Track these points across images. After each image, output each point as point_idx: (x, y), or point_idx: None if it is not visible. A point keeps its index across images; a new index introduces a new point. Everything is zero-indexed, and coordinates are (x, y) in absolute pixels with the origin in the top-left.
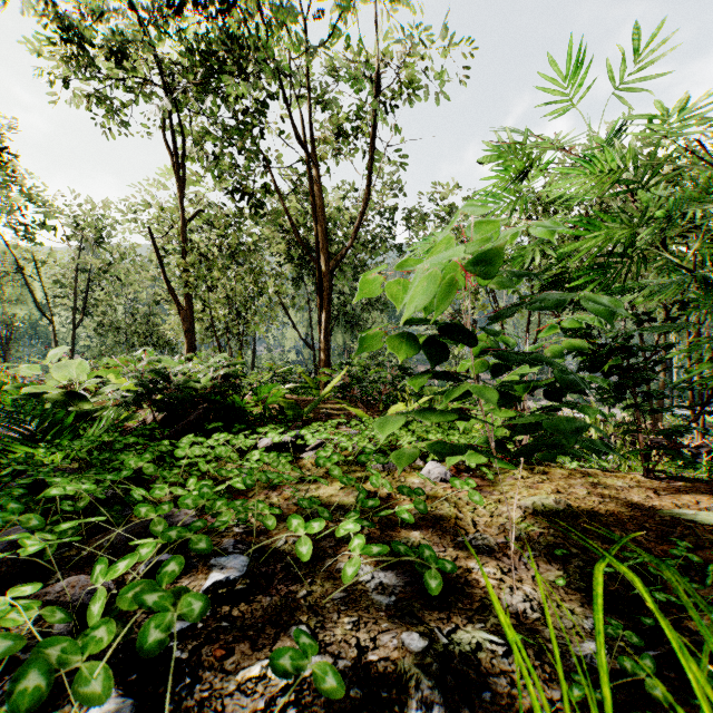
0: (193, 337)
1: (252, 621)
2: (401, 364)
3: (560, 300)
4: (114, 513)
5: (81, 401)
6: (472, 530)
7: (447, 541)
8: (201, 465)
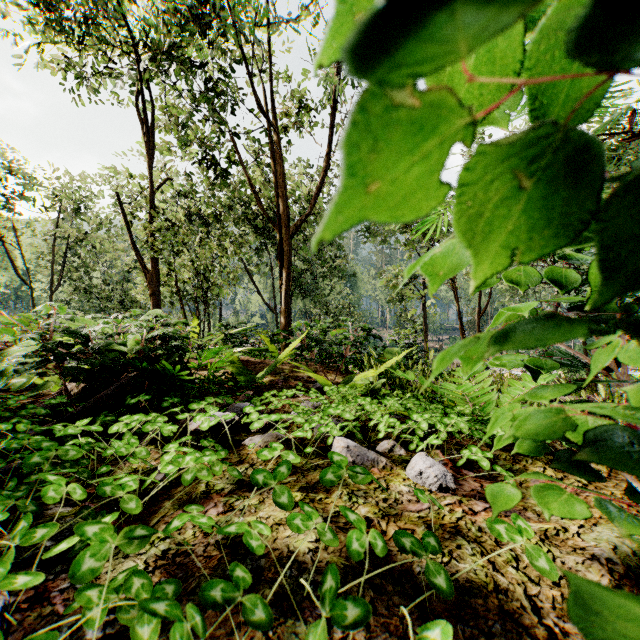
0: (158, 299)
1: None
2: (365, 324)
3: None
4: None
5: None
6: (541, 631)
7: None
8: (49, 490)
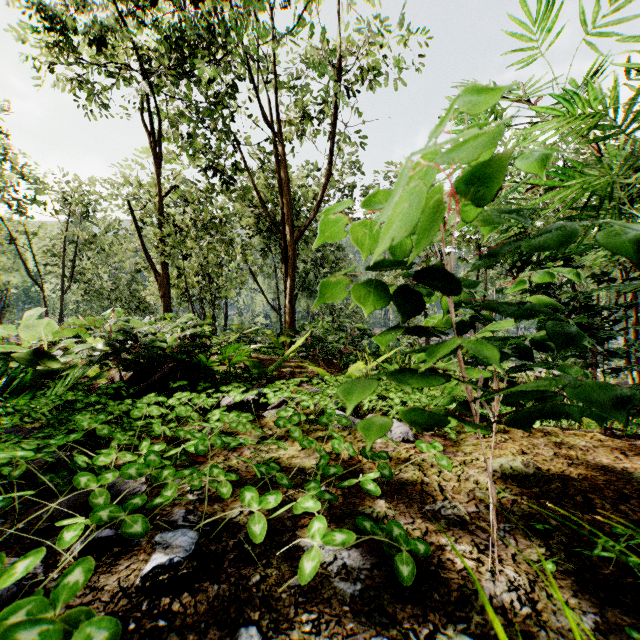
0: (169, 301)
1: (194, 617)
2: (361, 325)
3: (570, 234)
4: (59, 479)
5: (50, 360)
6: (440, 497)
7: (414, 511)
8: (155, 427)
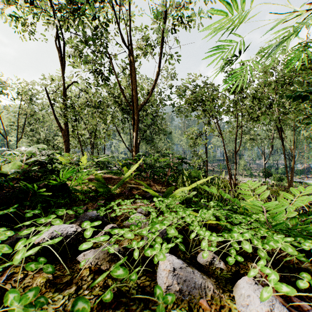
0: (68, 144)
1: None
2: (180, 155)
3: None
4: None
5: None
6: None
7: None
8: None
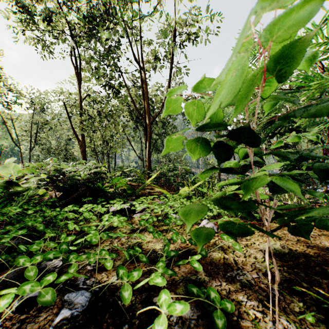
0: (85, 154)
1: None
2: (186, 167)
3: None
4: (11, 258)
5: (17, 186)
6: (235, 268)
7: (220, 276)
8: (69, 225)
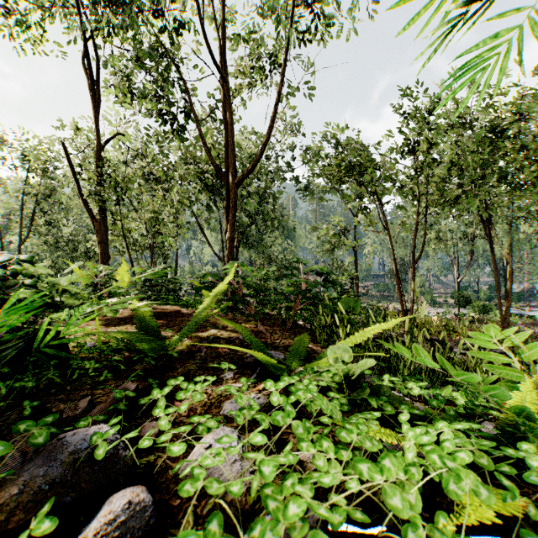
0: (106, 247)
1: None
2: (322, 267)
3: None
4: None
5: None
6: None
7: None
8: None
